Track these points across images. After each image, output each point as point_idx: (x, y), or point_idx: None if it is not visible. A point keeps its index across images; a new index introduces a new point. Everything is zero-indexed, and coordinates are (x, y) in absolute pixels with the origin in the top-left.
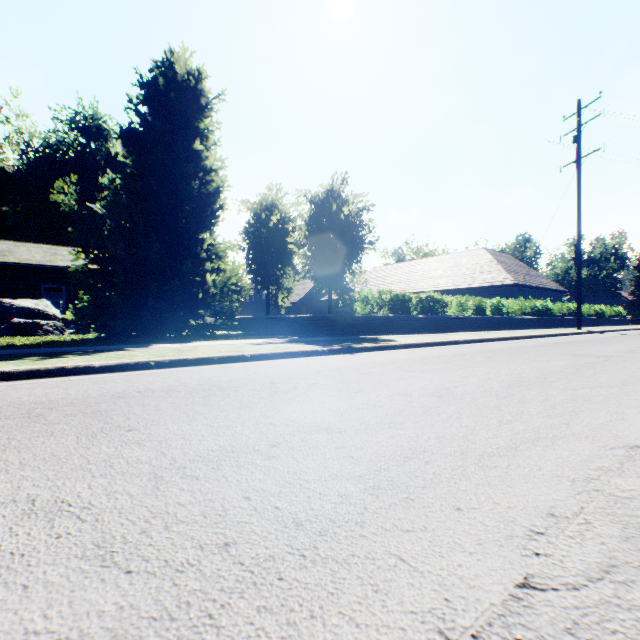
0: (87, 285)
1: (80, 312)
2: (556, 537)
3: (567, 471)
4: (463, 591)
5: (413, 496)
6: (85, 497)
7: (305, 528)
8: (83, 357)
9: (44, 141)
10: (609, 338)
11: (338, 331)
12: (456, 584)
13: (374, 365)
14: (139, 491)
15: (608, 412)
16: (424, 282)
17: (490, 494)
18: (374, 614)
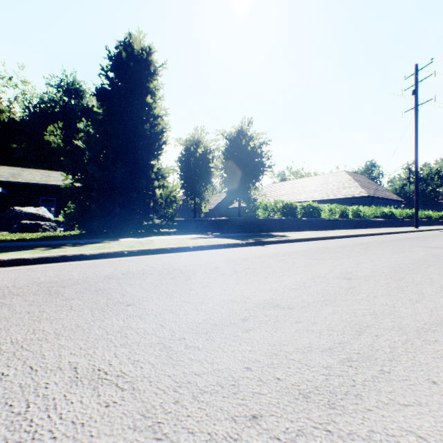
0: (73, 197)
1: (68, 216)
2: None
3: None
4: None
5: (387, 369)
6: (115, 365)
7: (314, 400)
8: (76, 248)
9: (40, 99)
10: (442, 234)
11: (247, 229)
12: None
13: (284, 254)
14: (157, 360)
15: None
16: (302, 195)
17: None
18: None
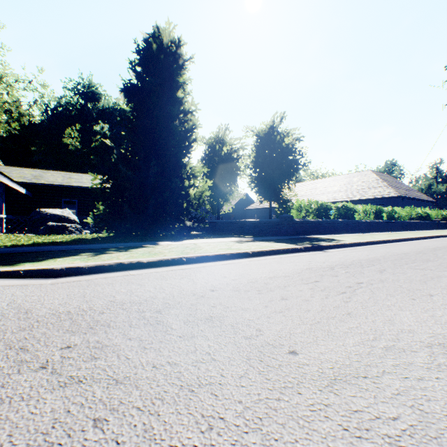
0: (104, 198)
1: (97, 217)
2: None
3: None
4: None
5: None
6: None
7: None
8: (124, 253)
9: (57, 103)
10: None
11: (282, 232)
12: None
13: (369, 262)
14: None
15: None
16: (324, 195)
17: None
18: None
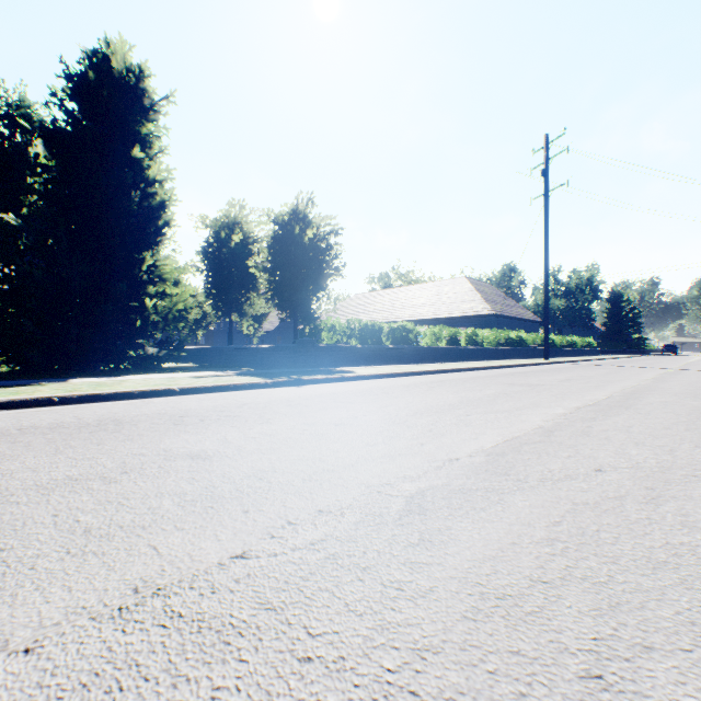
0: None
1: None
2: (303, 525)
3: (374, 480)
4: (183, 564)
5: (216, 505)
6: None
7: (90, 533)
8: None
9: None
10: (565, 368)
11: (301, 362)
12: (183, 560)
13: (309, 397)
14: None
15: (472, 433)
16: (406, 311)
17: (286, 500)
18: (92, 583)
